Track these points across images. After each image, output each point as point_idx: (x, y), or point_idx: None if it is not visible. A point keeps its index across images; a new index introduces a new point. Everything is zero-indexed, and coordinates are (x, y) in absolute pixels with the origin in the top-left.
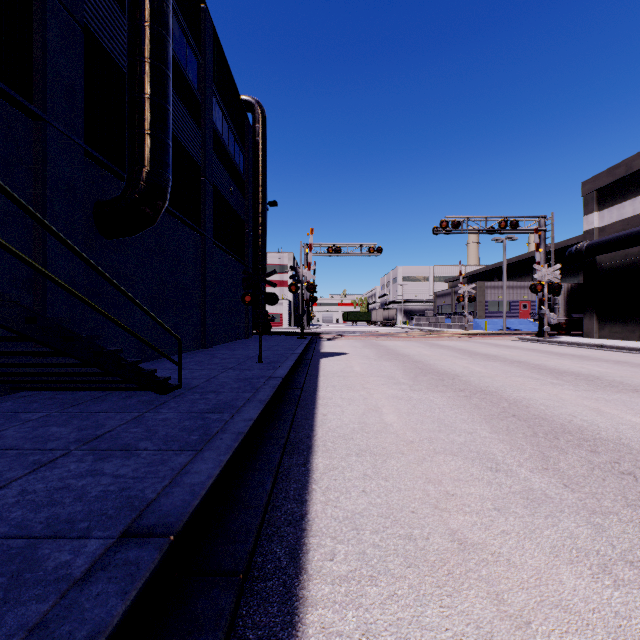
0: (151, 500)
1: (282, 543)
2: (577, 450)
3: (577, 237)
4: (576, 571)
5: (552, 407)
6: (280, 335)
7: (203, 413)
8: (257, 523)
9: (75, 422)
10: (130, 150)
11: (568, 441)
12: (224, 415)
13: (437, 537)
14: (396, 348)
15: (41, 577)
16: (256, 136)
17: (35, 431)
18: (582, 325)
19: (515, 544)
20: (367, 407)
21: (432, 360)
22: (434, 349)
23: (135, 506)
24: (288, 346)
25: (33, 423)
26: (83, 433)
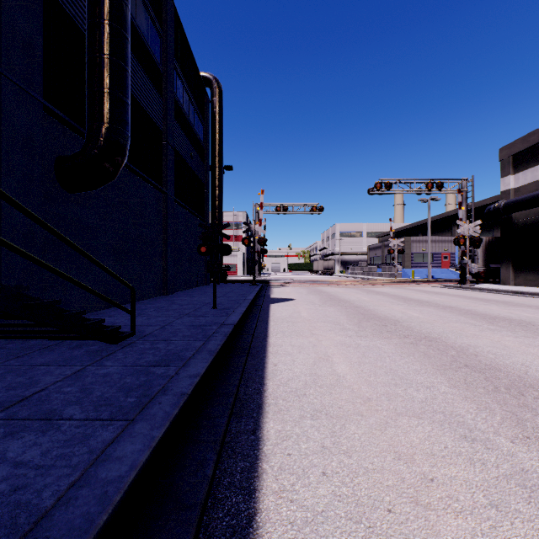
0: (44, 512)
1: None
2: None
3: (491, 198)
4: None
5: (501, 355)
6: (235, 282)
7: (148, 366)
8: None
9: (8, 378)
10: (89, 107)
11: (535, 398)
12: (170, 369)
13: None
14: (337, 294)
15: None
16: (213, 108)
17: None
18: (498, 274)
19: None
20: (317, 355)
21: (371, 306)
22: (371, 295)
23: (17, 525)
24: (241, 292)
25: None
26: (9, 394)
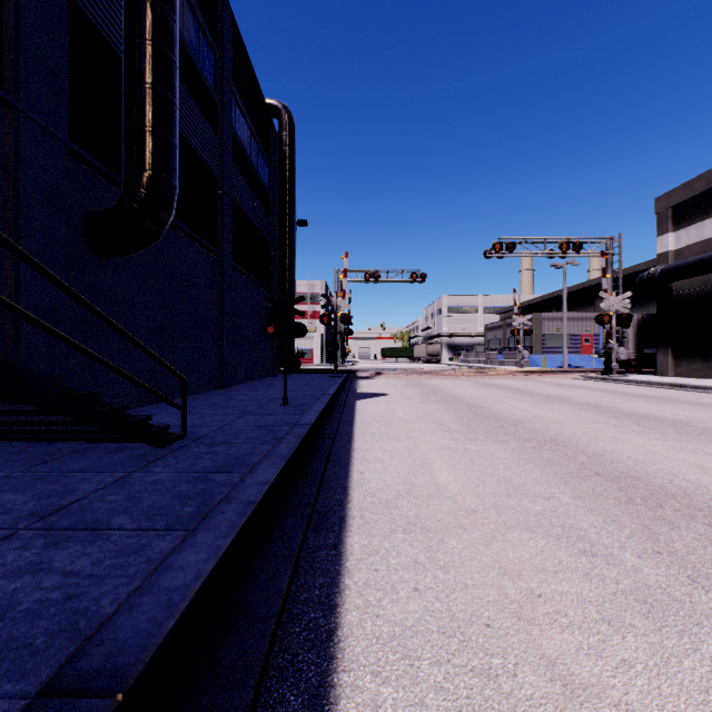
0: (106, 618)
1: (299, 684)
2: (691, 524)
3: (646, 262)
4: None
5: (642, 462)
6: (311, 373)
7: (206, 473)
8: (263, 650)
9: (39, 486)
10: (127, 150)
11: (676, 510)
12: (233, 476)
13: (528, 672)
14: (443, 388)
15: None
16: (283, 145)
17: None
18: (654, 361)
19: (647, 686)
20: (414, 462)
21: (487, 402)
22: (487, 389)
23: (79, 630)
24: (319, 386)
25: None
26: (43, 503)
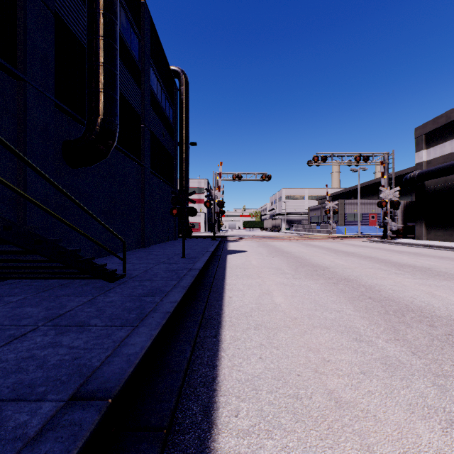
0: (96, 368)
1: (198, 401)
2: (419, 325)
3: (410, 168)
4: (429, 426)
5: (397, 291)
6: (198, 238)
7: (140, 296)
8: (178, 385)
9: (44, 303)
10: (89, 103)
11: (412, 318)
12: (156, 298)
13: (318, 396)
14: (281, 247)
15: (2, 436)
16: (181, 95)
17: (13, 311)
18: (414, 231)
19: (379, 402)
20: (262, 291)
21: (308, 256)
22: (309, 248)
23: (83, 373)
24: (204, 246)
25: (13, 304)
26: (49, 312)
